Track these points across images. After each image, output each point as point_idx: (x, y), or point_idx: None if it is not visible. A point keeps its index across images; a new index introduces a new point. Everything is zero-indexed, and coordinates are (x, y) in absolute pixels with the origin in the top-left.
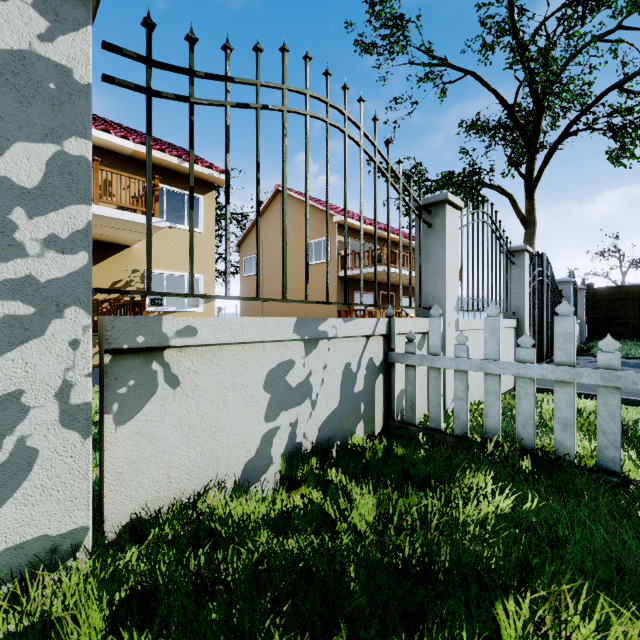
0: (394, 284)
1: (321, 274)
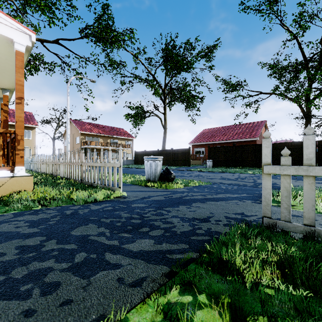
0: (108, 149)
1: (78, 147)
